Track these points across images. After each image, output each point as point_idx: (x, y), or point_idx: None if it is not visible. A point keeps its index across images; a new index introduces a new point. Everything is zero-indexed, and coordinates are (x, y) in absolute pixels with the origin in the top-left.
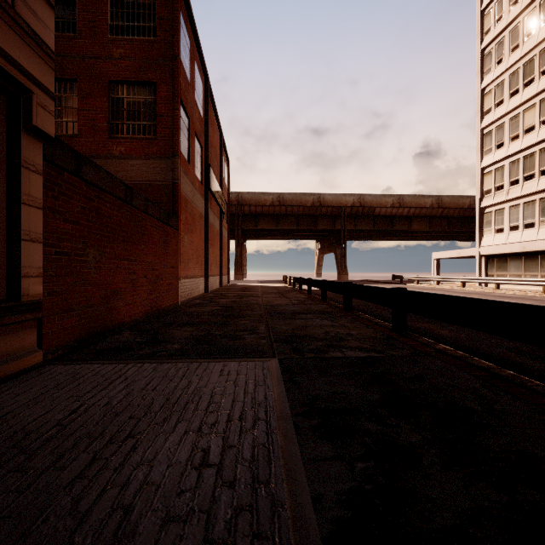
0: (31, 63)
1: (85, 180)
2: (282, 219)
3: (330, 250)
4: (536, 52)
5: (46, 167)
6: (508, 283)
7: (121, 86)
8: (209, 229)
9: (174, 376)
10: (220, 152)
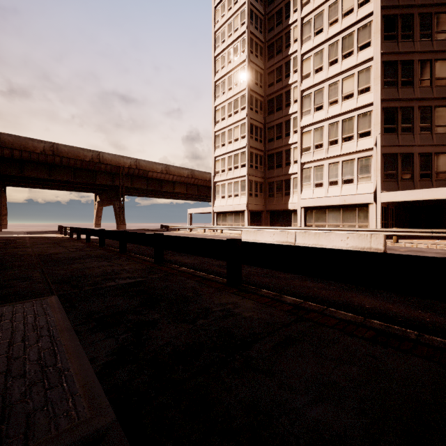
0: None
1: None
2: (56, 169)
3: (110, 203)
4: (239, 96)
5: None
6: (227, 229)
7: None
8: None
9: None
10: None
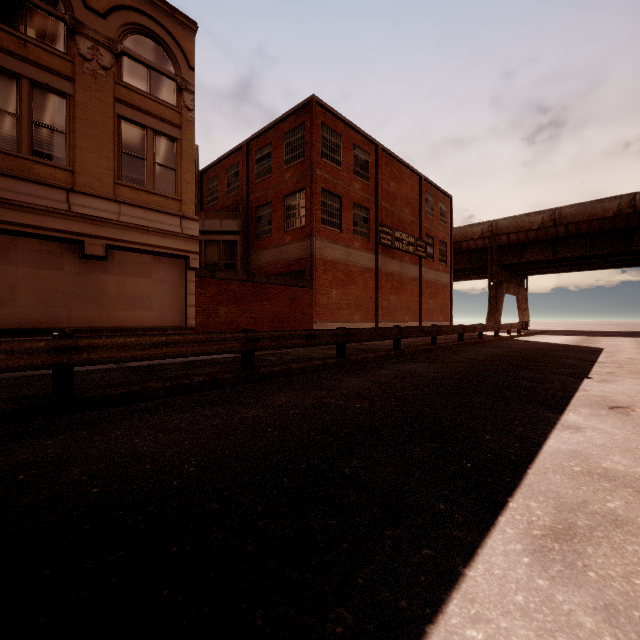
0: (189, 247)
1: (218, 278)
2: (562, 243)
3: None
4: None
5: (197, 279)
6: None
7: (290, 197)
8: (379, 279)
9: None
10: (419, 197)
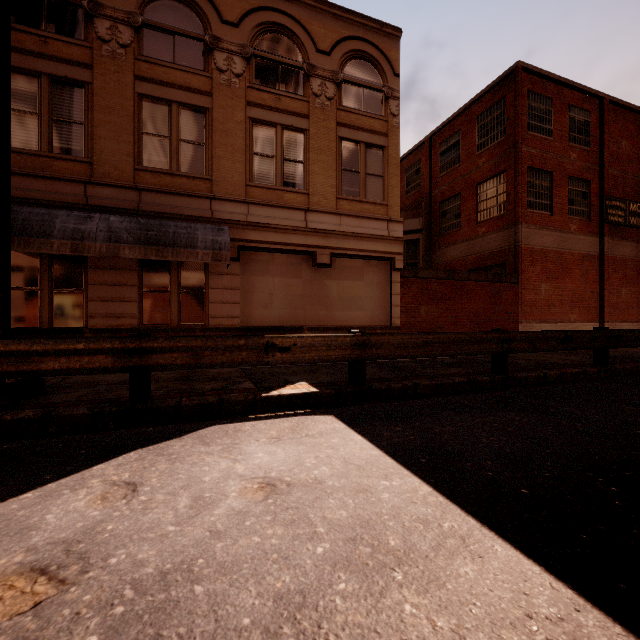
0: (394, 248)
1: (419, 277)
2: None
3: None
4: None
5: (401, 279)
6: None
7: (484, 184)
8: (605, 268)
9: None
10: None
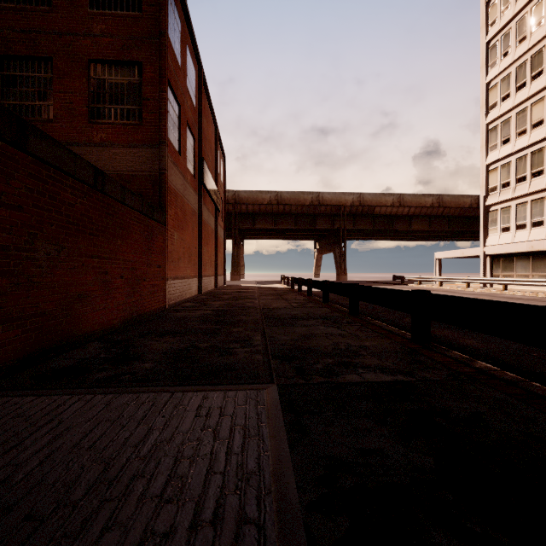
0: None
1: (33, 154)
2: (280, 218)
3: (329, 250)
4: (545, 43)
5: None
6: (517, 283)
7: (102, 66)
8: (202, 226)
9: (130, 419)
10: (215, 147)
